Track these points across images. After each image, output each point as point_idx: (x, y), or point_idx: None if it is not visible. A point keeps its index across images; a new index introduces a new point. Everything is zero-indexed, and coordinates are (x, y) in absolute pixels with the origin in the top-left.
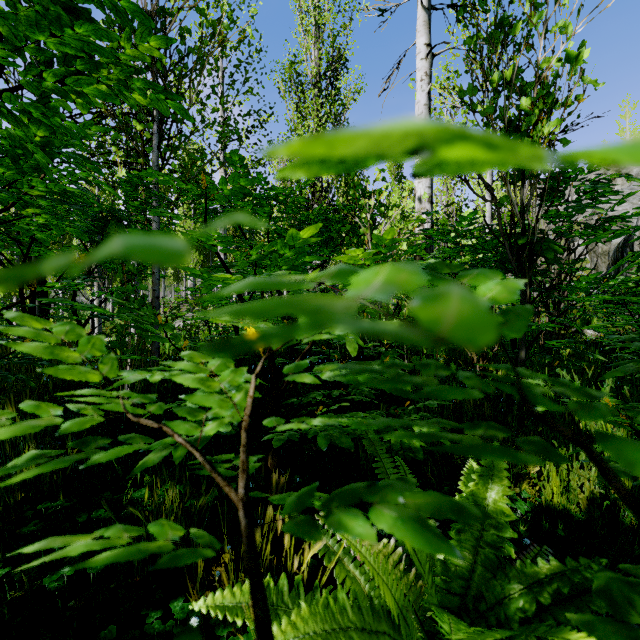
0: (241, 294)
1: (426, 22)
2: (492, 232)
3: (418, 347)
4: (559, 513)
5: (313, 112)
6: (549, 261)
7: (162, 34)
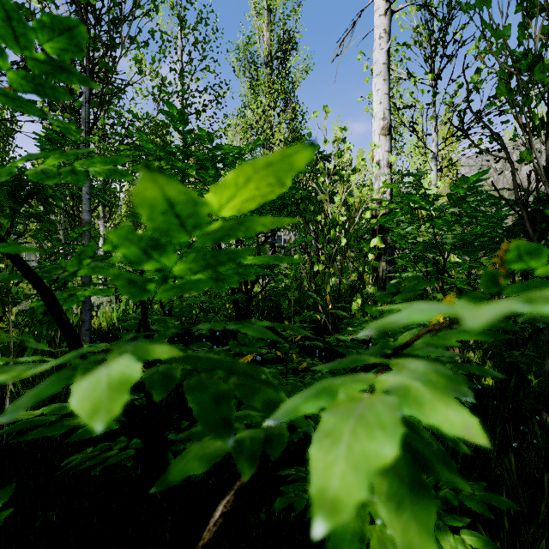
0: None
1: None
2: (503, 199)
3: None
4: None
5: (265, 88)
6: None
7: None
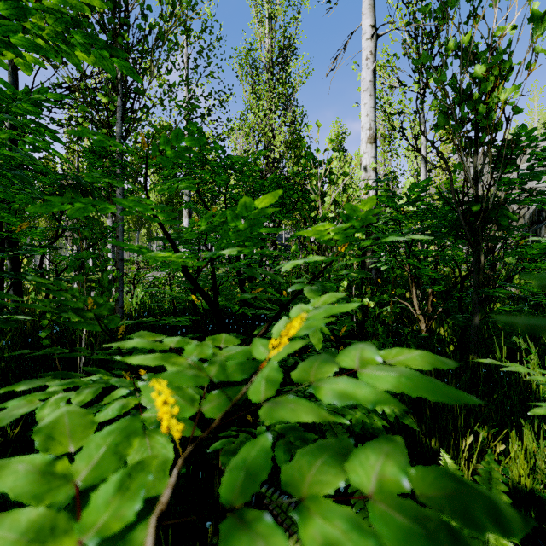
0: (188, 270)
1: (371, 5)
2: (444, 199)
3: (371, 312)
4: (527, 494)
5: (266, 93)
6: (501, 228)
7: (125, 12)
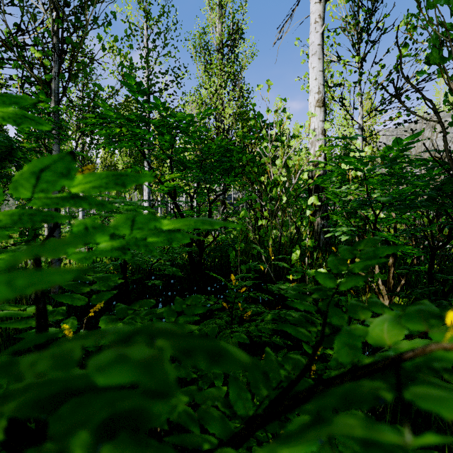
0: None
1: None
2: (435, 159)
3: (341, 301)
4: None
5: (217, 71)
6: None
7: None
